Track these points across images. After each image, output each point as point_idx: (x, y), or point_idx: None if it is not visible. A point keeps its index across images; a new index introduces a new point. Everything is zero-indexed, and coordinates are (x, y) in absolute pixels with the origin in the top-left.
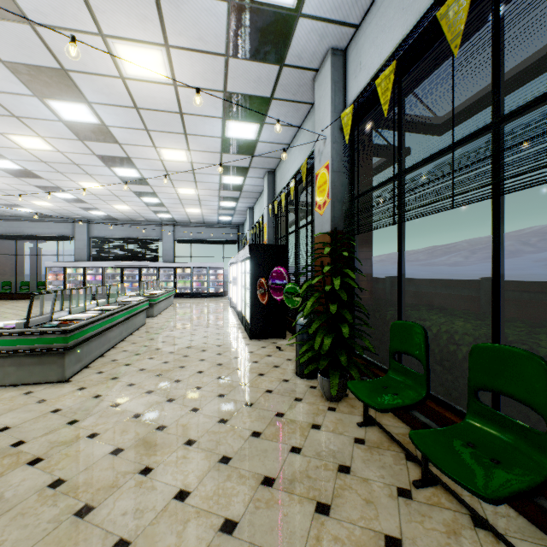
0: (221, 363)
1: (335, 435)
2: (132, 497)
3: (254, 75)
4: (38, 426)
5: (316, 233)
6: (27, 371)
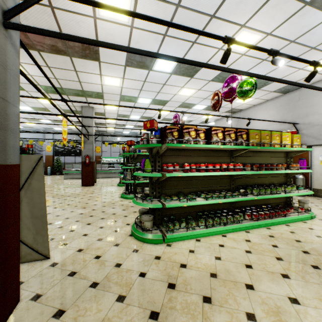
0: None
1: None
2: None
3: (40, 128)
4: (47, 178)
5: (46, 155)
6: None
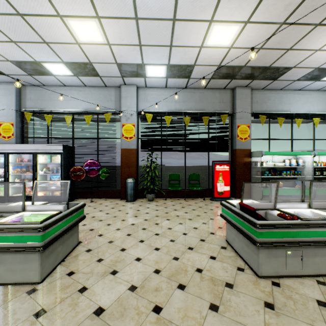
0: (100, 210)
1: (169, 202)
2: (186, 216)
3: (111, 71)
4: (144, 234)
5: (123, 147)
6: (66, 245)
